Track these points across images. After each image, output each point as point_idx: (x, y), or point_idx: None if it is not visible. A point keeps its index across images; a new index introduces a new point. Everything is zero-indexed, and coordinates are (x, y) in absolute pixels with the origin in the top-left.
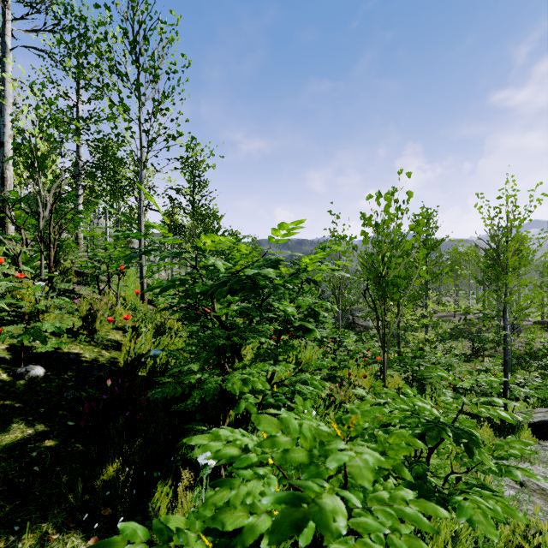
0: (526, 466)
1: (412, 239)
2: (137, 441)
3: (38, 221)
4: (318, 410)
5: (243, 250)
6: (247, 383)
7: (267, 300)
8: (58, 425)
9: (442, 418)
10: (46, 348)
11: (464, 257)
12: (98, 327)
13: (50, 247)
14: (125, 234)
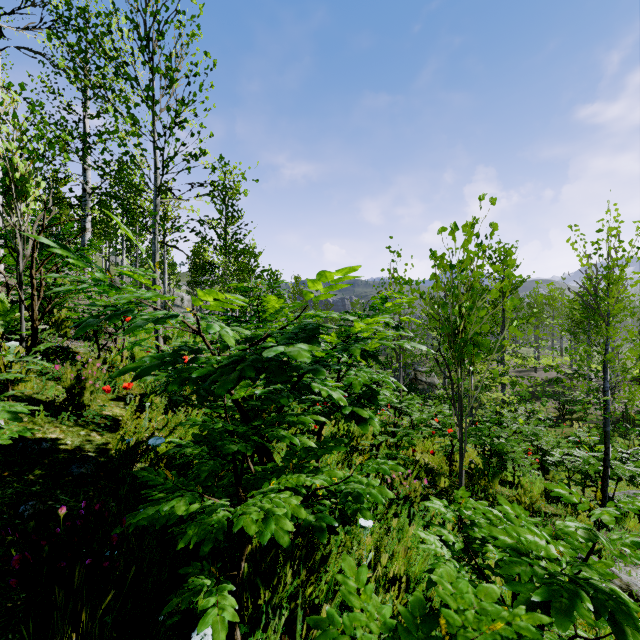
0: (639, 572)
1: (498, 284)
2: (106, 598)
3: (18, 261)
4: (375, 513)
5: (274, 303)
6: (268, 521)
7: (304, 380)
8: (1, 563)
9: (564, 561)
10: (0, 439)
11: (554, 303)
12: (87, 401)
13: (32, 294)
14: (82, 288)
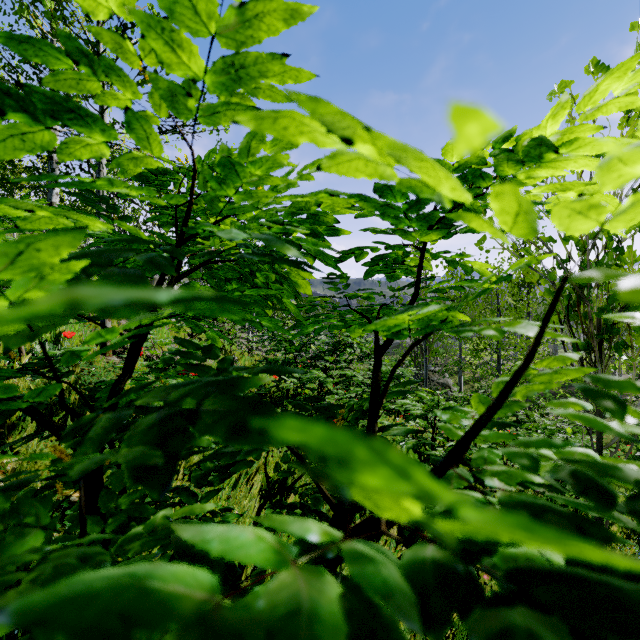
0: None
1: None
2: None
3: None
4: None
5: None
6: None
7: None
8: None
9: None
10: None
11: None
12: None
13: None
14: None
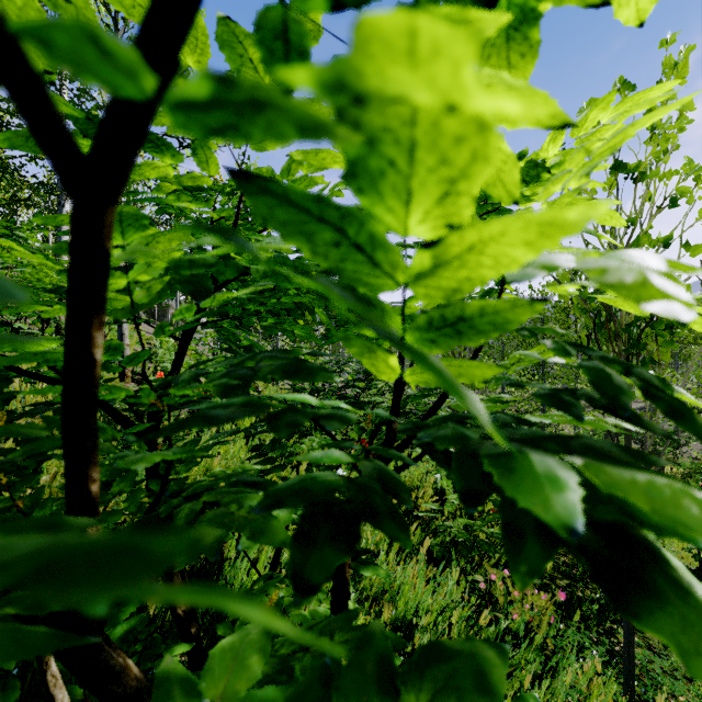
0: None
1: None
2: None
3: None
4: None
5: None
6: None
7: None
8: None
9: None
10: None
11: None
12: None
13: None
14: None
